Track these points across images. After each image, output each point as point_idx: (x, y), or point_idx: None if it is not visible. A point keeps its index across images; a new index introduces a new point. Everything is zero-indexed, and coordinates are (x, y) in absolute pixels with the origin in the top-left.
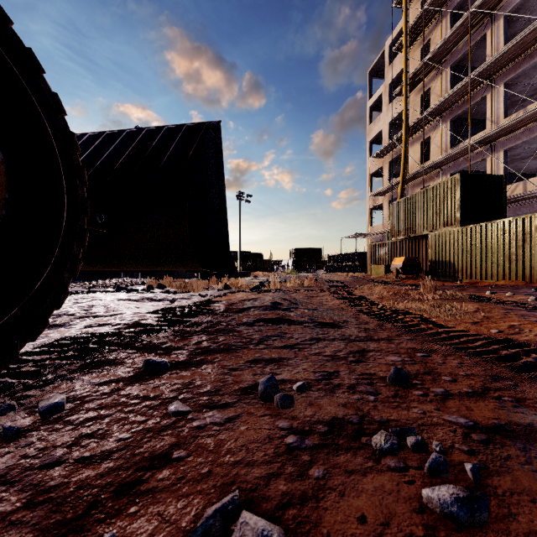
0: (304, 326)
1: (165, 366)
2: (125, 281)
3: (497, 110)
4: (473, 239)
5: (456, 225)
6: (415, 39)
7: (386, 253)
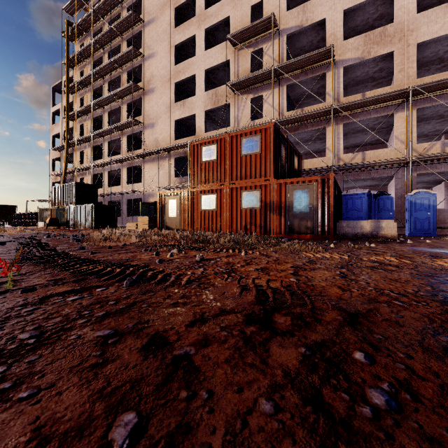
0: None
1: None
2: None
3: (106, 152)
4: (78, 211)
5: (74, 204)
6: (76, 91)
7: (49, 215)
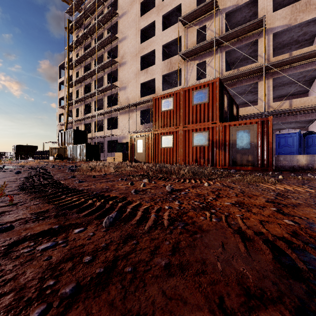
0: None
1: None
2: None
3: (93, 108)
4: (75, 149)
5: (72, 144)
6: (74, 67)
7: (57, 152)
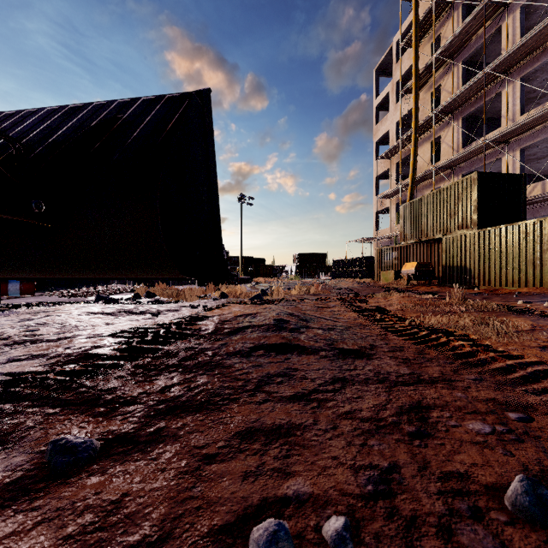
0: (321, 357)
1: (86, 453)
2: (112, 288)
3: (514, 106)
4: (492, 243)
5: (472, 227)
6: (425, 33)
7: (395, 258)
